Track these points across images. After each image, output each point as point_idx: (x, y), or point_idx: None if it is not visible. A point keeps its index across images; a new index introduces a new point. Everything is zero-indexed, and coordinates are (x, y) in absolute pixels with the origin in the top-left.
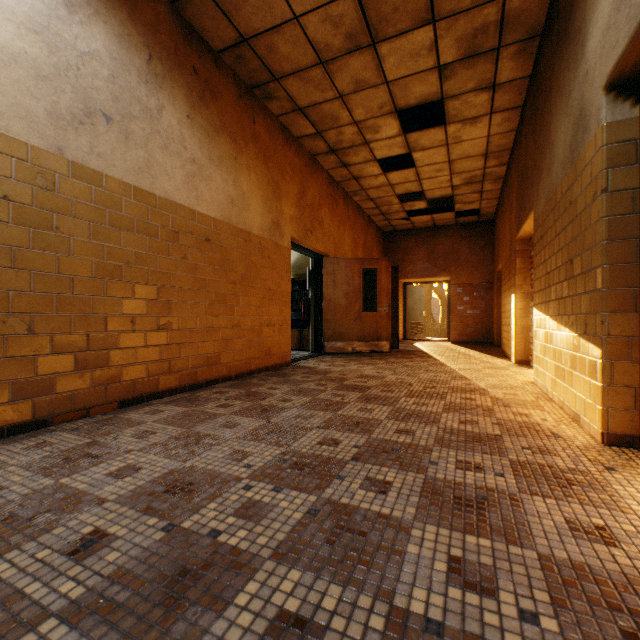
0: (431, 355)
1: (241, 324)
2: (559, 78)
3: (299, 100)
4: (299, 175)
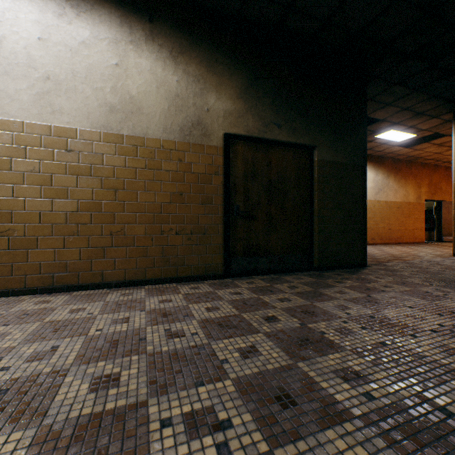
0: None
1: (406, 229)
2: None
3: (428, 158)
4: (428, 175)
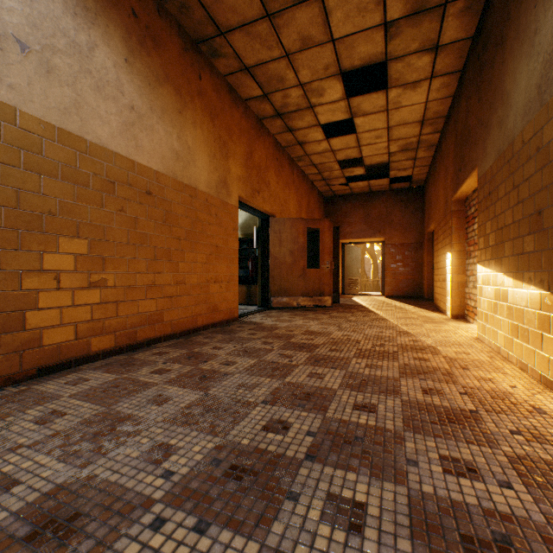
0: (370, 309)
1: (186, 281)
2: (519, 21)
3: (246, 58)
4: (246, 136)
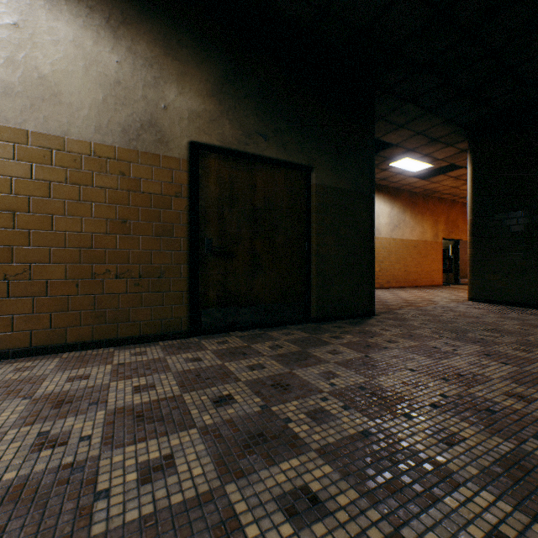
0: None
1: (423, 270)
2: None
3: (445, 193)
4: (445, 212)
